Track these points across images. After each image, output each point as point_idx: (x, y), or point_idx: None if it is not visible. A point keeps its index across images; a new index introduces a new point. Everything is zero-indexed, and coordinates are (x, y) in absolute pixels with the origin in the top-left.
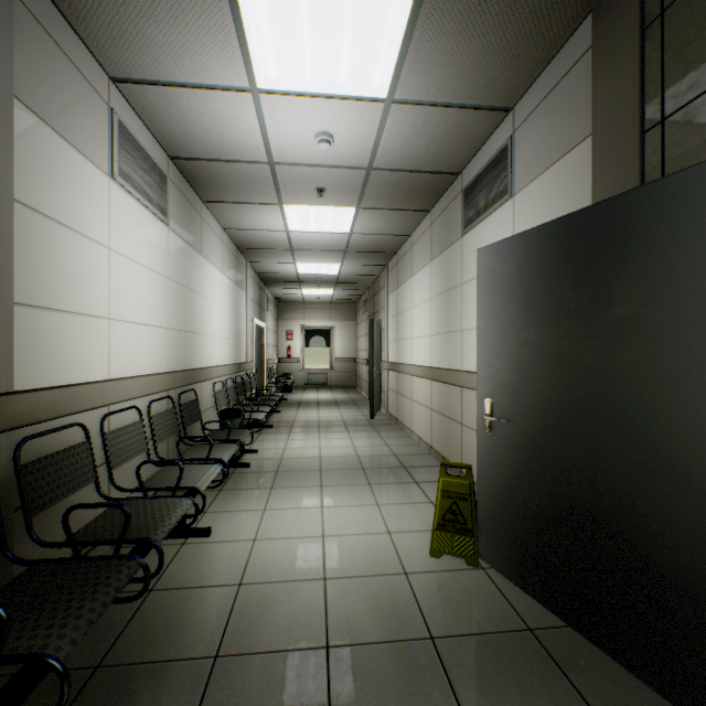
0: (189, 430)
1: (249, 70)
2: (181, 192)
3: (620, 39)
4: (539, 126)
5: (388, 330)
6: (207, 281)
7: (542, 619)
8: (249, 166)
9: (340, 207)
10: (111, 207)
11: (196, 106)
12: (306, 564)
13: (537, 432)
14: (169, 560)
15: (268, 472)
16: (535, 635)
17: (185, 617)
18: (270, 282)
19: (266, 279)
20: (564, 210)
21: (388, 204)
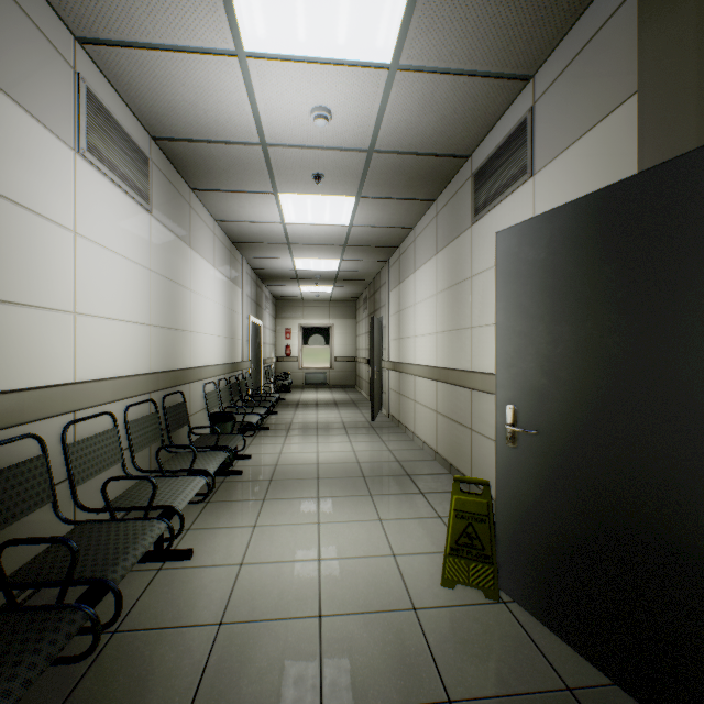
0: (175, 436)
1: (234, 27)
2: (166, 177)
3: None
4: (567, 92)
5: (390, 328)
6: (198, 276)
7: (581, 674)
8: (240, 147)
9: (339, 196)
10: (78, 186)
11: (177, 74)
12: (298, 596)
13: (574, 447)
14: (141, 591)
15: (261, 481)
16: (576, 698)
17: (151, 670)
18: (268, 279)
19: (263, 276)
20: (599, 185)
21: (391, 192)
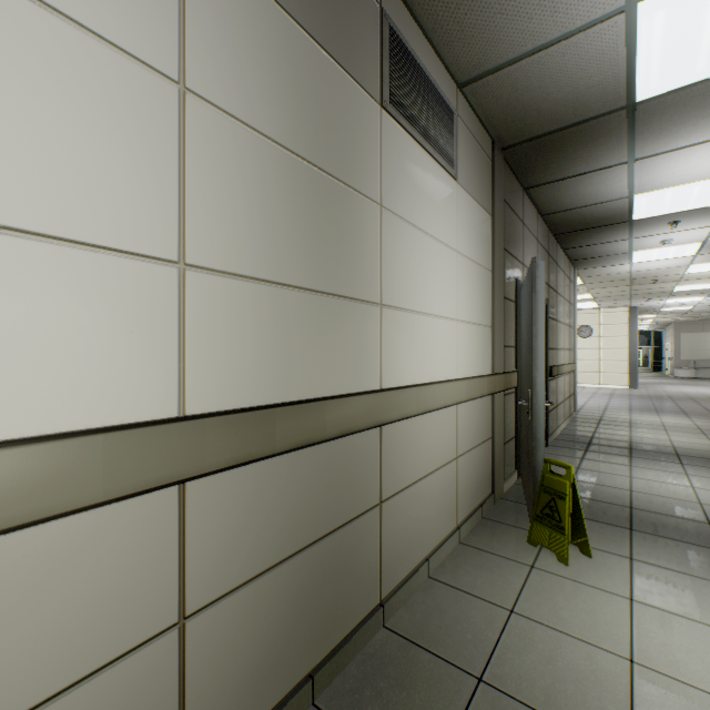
0: None
1: None
2: None
3: (501, 186)
4: (473, 155)
5: None
6: None
7: None
8: None
9: None
10: None
11: None
12: None
13: None
14: None
15: None
16: None
17: None
18: None
19: None
20: (483, 248)
21: None
